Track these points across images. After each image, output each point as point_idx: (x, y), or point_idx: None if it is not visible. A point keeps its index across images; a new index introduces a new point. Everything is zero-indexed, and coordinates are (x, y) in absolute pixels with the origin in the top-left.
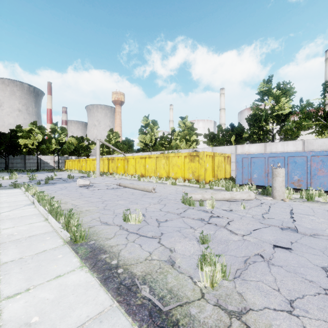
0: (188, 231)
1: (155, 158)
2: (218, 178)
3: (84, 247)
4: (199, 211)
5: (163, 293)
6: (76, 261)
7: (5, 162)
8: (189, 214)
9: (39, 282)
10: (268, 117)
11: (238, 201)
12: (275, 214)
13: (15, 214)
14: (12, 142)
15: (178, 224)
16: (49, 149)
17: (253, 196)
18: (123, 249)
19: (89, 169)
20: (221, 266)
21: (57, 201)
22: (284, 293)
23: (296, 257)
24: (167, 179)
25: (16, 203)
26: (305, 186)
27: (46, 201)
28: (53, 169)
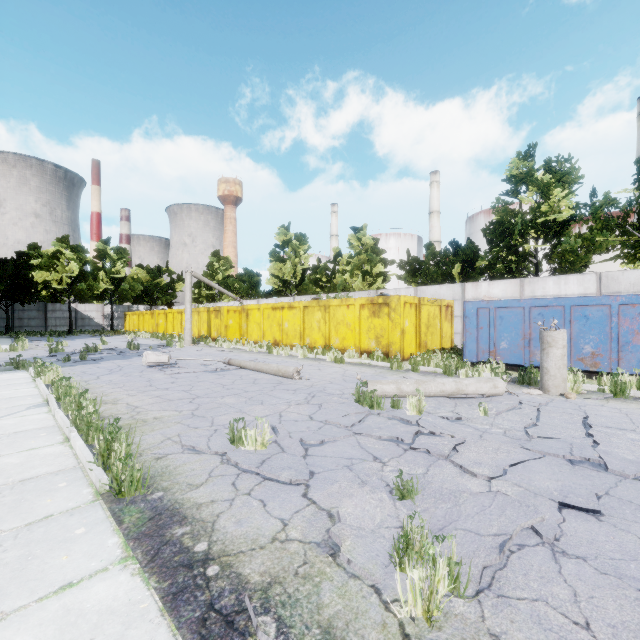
0: (369, 467)
1: (301, 309)
2: (427, 348)
3: (137, 508)
4: (391, 420)
5: (311, 639)
6: (114, 543)
7: (7, 317)
8: (371, 427)
9: (17, 603)
10: (528, 227)
11: (470, 397)
12: (553, 427)
13: (3, 427)
14: (20, 277)
15: (346, 451)
16: (94, 291)
17: (503, 387)
18: (225, 512)
19: (172, 330)
20: (447, 563)
21: (95, 399)
22: (602, 637)
23: (614, 534)
24: (325, 350)
25: (11, 402)
26: (606, 367)
27: (73, 399)
28: (102, 330)
